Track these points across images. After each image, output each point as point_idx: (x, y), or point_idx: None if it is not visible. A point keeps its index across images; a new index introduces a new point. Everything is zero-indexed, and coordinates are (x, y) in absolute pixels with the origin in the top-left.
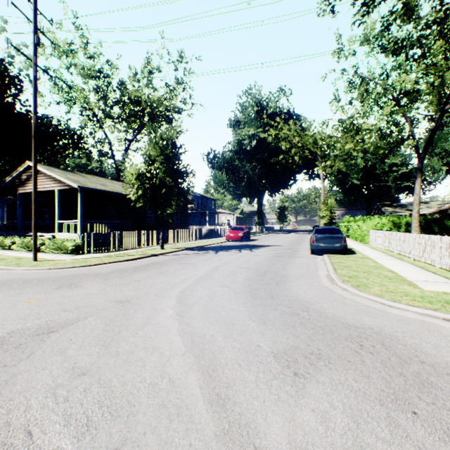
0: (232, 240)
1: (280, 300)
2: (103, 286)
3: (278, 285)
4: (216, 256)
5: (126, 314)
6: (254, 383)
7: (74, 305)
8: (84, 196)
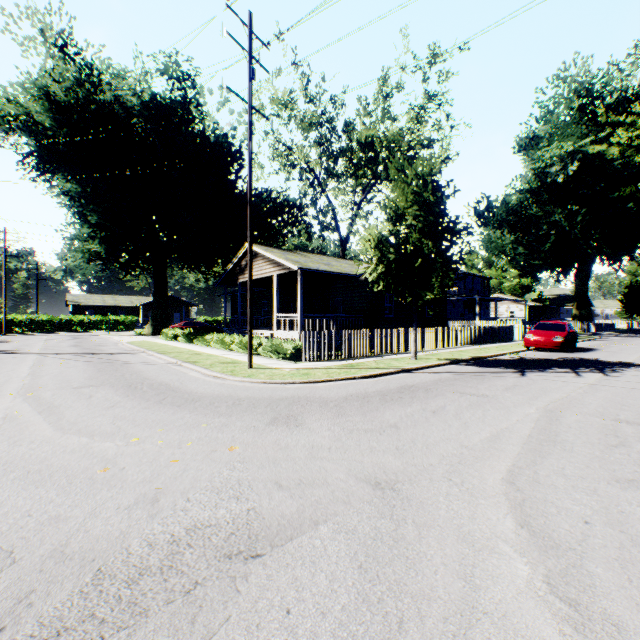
0: (536, 349)
1: None
2: (337, 430)
3: None
4: (528, 383)
5: (399, 538)
6: None
7: (294, 473)
8: (304, 282)
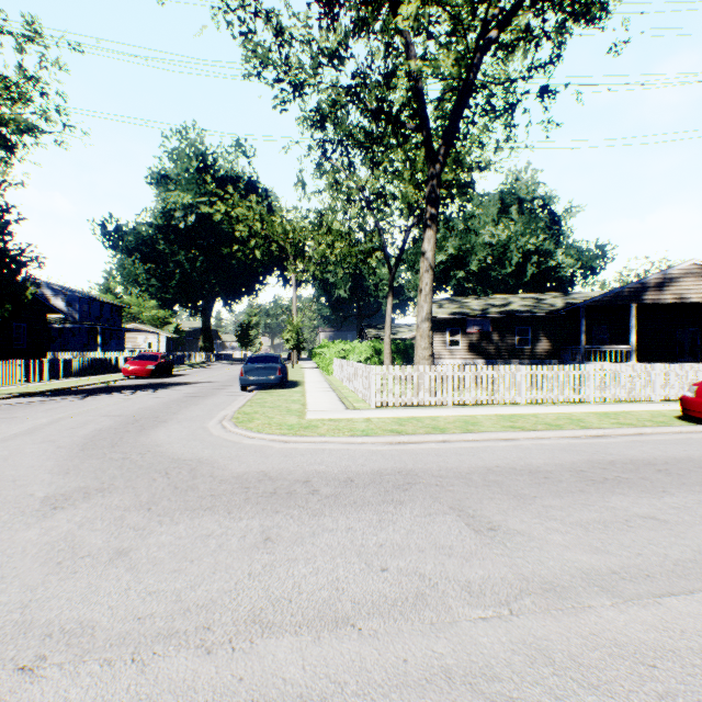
0: (138, 377)
1: (121, 448)
2: None
3: (140, 432)
4: (77, 404)
5: None
6: None
7: None
8: None
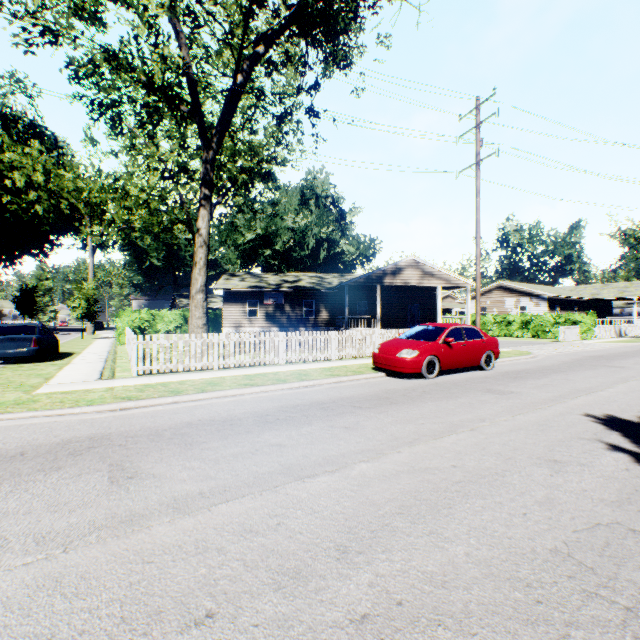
0: None
1: None
2: None
3: None
4: None
5: None
6: None
7: None
8: None
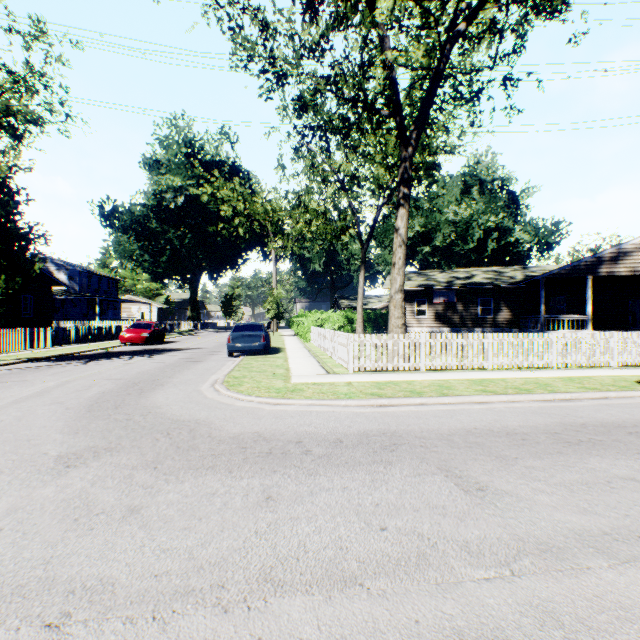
0: (134, 344)
1: (124, 409)
2: None
3: (140, 395)
4: (80, 368)
5: None
6: (7, 482)
7: None
8: None
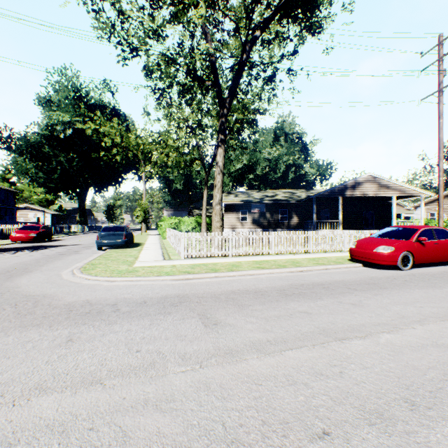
0: (23, 242)
1: None
2: None
3: (7, 279)
4: None
5: None
6: None
7: None
8: None
